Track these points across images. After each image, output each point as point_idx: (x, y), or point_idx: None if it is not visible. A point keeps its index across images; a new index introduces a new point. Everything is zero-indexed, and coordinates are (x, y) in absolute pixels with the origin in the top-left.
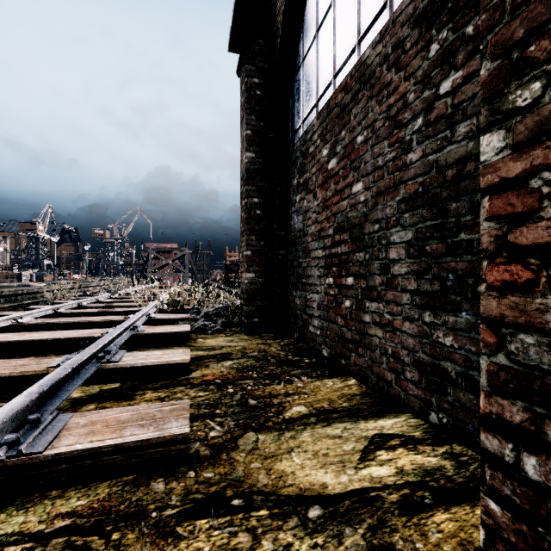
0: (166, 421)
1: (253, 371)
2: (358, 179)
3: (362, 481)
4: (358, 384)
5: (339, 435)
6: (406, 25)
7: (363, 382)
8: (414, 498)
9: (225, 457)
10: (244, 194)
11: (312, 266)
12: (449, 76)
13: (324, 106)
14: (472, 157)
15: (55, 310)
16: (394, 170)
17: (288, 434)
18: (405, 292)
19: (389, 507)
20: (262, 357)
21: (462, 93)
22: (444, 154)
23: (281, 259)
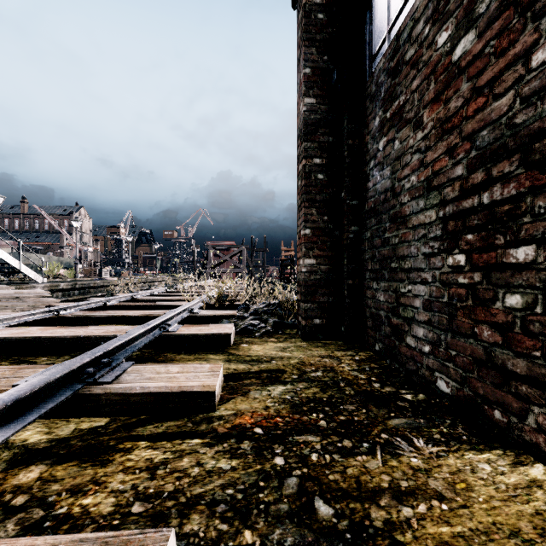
0: None
1: (318, 412)
2: None
3: None
4: None
5: None
6: None
7: None
8: None
9: None
10: (301, 154)
11: (411, 240)
12: None
13: None
14: None
15: (105, 302)
16: None
17: None
18: None
19: None
20: (330, 382)
21: None
22: None
23: (352, 238)
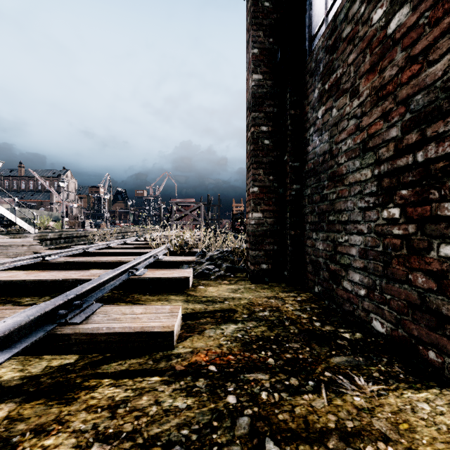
0: None
1: (266, 350)
2: None
3: None
4: None
5: None
6: None
7: None
8: None
9: None
10: (249, 123)
11: (347, 196)
12: None
13: None
14: None
15: (84, 249)
16: None
17: None
18: None
19: None
20: (276, 321)
21: None
22: None
23: (294, 195)
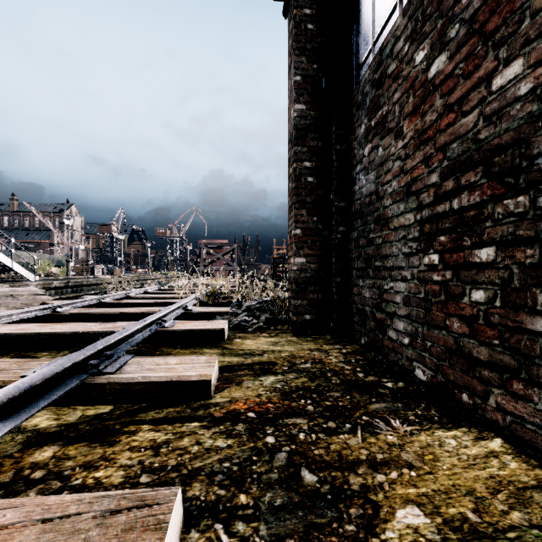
0: None
1: (306, 399)
2: (511, 56)
3: None
4: (515, 453)
5: None
6: None
7: (529, 452)
8: None
9: None
10: (291, 158)
11: (392, 241)
12: None
13: None
14: None
15: (100, 300)
16: None
17: None
18: None
19: None
20: (318, 373)
21: None
22: None
23: (340, 238)
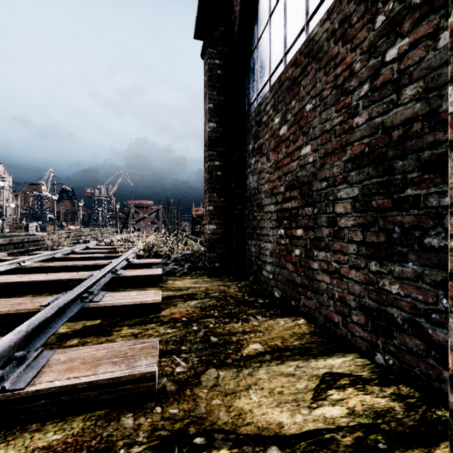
0: (136, 359)
1: (214, 310)
2: (307, 142)
3: (316, 422)
4: (307, 323)
5: (292, 373)
6: (353, 1)
7: (312, 322)
8: (368, 441)
9: (189, 393)
10: (207, 158)
11: (265, 219)
12: (395, 43)
13: (276, 80)
14: (418, 118)
15: (52, 255)
16: (341, 133)
17: (246, 371)
18: (351, 243)
19: (344, 451)
20: (222, 297)
21: (409, 58)
22: (390, 116)
23: (238, 213)
